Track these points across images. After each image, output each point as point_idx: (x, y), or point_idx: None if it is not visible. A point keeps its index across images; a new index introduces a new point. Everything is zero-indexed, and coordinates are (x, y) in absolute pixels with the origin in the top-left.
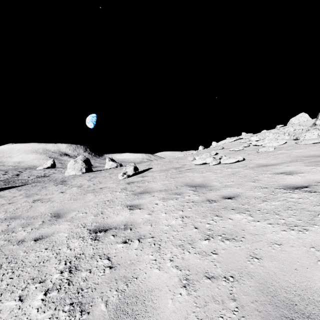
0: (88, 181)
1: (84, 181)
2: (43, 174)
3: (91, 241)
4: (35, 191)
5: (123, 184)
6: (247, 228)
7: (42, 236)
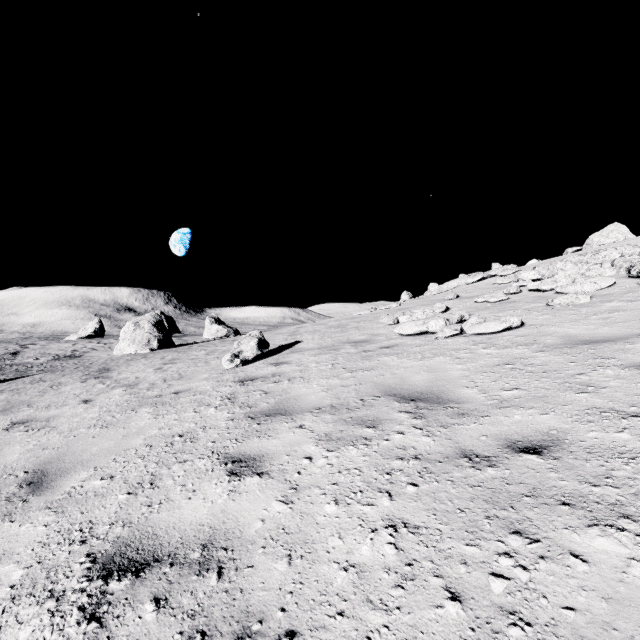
0: (156, 371)
1: (148, 370)
2: (69, 352)
3: (76, 623)
4: (31, 395)
5: (229, 384)
6: None
7: None
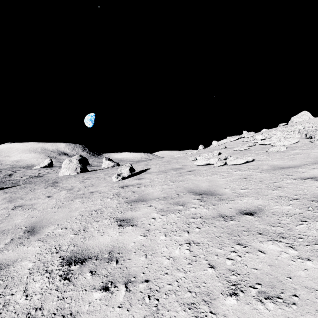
0: (81, 183)
1: (76, 183)
2: (37, 174)
3: (59, 280)
4: (21, 194)
5: (116, 188)
6: (295, 274)
7: (0, 265)
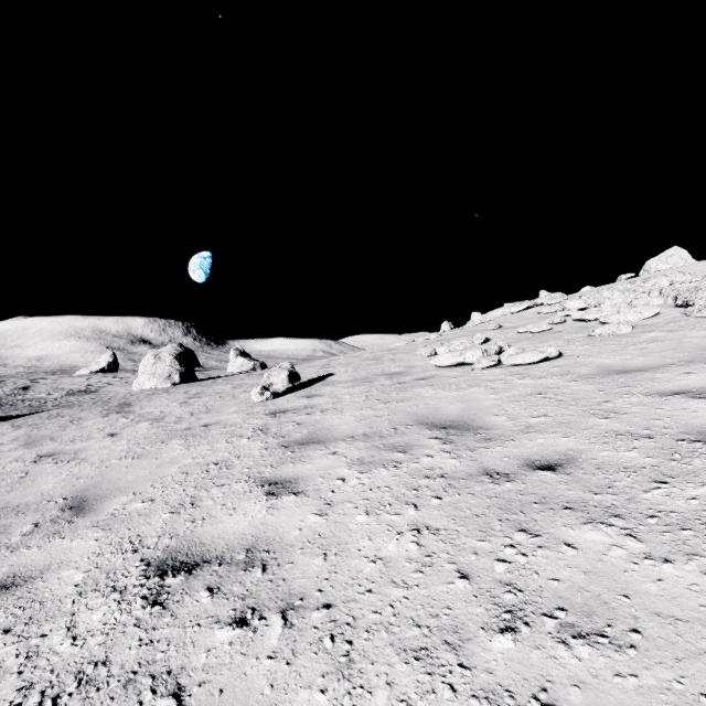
0: (181, 405)
1: (172, 405)
2: (84, 387)
3: (141, 607)
4: (51, 429)
5: (260, 416)
6: (637, 589)
7: (14, 577)
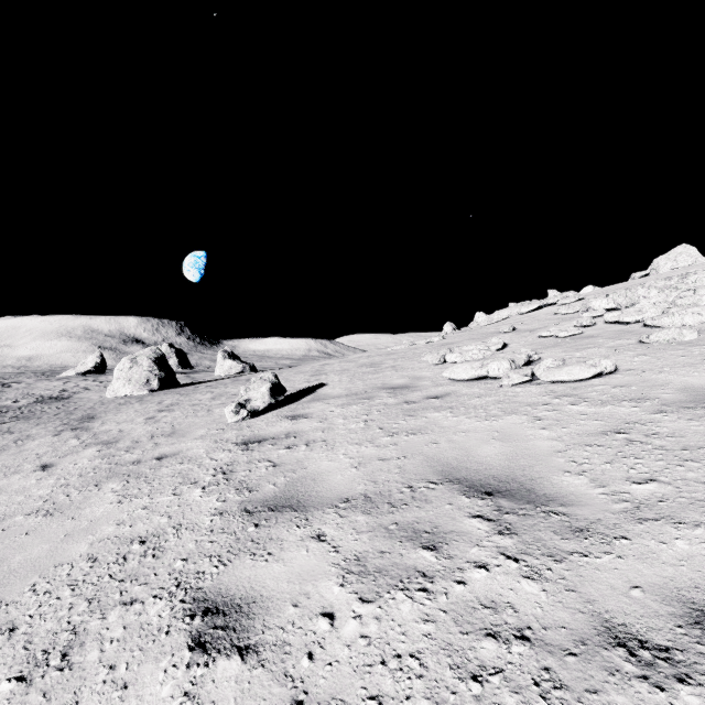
0: (147, 421)
1: (137, 420)
2: (56, 393)
3: None
4: None
5: (228, 447)
6: None
7: None
